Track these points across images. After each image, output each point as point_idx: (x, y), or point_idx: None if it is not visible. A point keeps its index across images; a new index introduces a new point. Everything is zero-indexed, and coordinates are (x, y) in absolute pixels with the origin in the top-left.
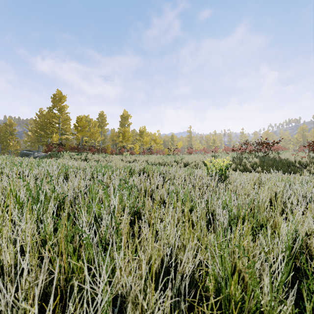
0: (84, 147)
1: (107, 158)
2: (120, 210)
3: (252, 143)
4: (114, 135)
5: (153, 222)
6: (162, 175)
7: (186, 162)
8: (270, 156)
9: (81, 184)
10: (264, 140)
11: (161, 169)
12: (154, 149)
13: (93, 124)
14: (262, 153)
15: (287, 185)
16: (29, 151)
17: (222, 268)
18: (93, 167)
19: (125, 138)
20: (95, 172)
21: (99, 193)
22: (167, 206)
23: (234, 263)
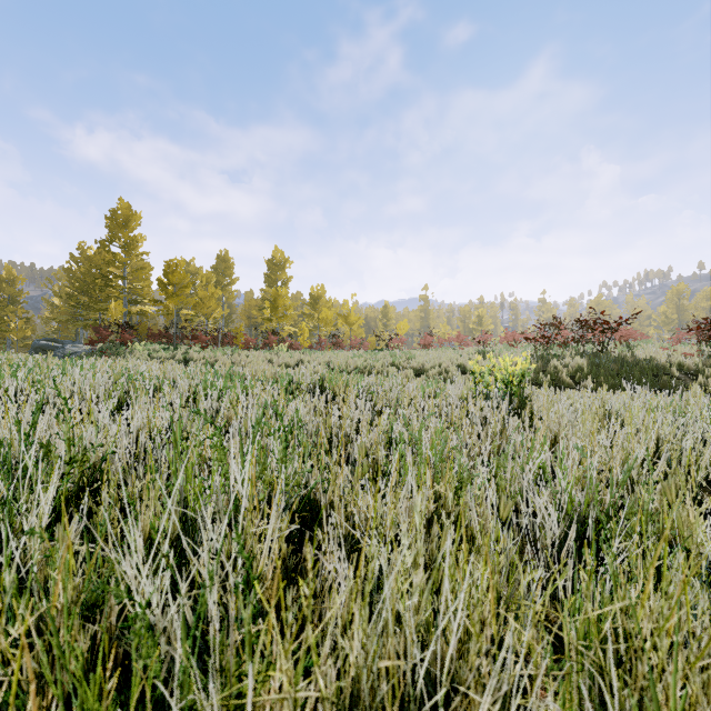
0: (182, 333)
1: (236, 358)
2: (261, 494)
3: (568, 325)
4: (251, 306)
5: (358, 535)
6: (367, 397)
7: (420, 367)
8: (612, 353)
9: (160, 419)
10: (592, 317)
11: (365, 381)
12: (345, 338)
13: (203, 280)
14: (591, 347)
15: (678, 421)
16: (54, 341)
17: (599, 708)
18: (198, 376)
19: (277, 312)
20: (200, 390)
21: (205, 444)
22: (391, 484)
23: (639, 690)
